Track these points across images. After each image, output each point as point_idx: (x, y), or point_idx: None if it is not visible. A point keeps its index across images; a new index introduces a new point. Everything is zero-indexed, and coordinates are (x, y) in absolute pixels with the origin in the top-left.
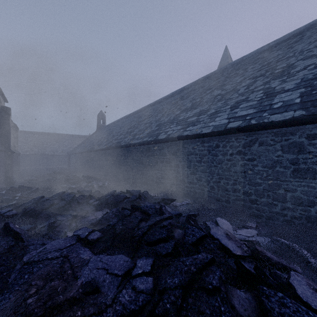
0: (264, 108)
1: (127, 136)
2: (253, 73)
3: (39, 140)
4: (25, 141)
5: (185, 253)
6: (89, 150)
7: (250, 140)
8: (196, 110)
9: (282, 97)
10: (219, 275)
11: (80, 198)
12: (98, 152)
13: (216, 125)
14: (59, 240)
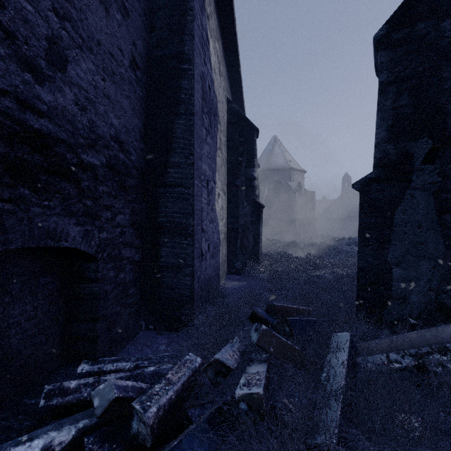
0: None
1: None
2: None
3: None
4: None
5: None
6: (346, 217)
7: None
8: None
9: None
10: None
11: None
12: (356, 218)
13: None
14: None
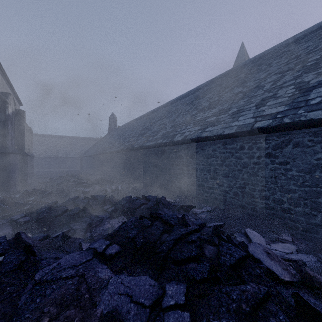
0: (299, 105)
1: (140, 138)
2: (280, 67)
3: (53, 143)
4: (39, 144)
5: (225, 279)
6: (101, 153)
7: (282, 141)
8: (215, 110)
9: (320, 91)
10: (284, 320)
11: (95, 204)
12: (110, 154)
13: (240, 124)
14: (74, 254)
